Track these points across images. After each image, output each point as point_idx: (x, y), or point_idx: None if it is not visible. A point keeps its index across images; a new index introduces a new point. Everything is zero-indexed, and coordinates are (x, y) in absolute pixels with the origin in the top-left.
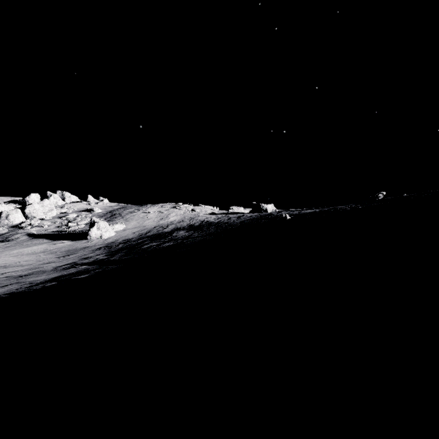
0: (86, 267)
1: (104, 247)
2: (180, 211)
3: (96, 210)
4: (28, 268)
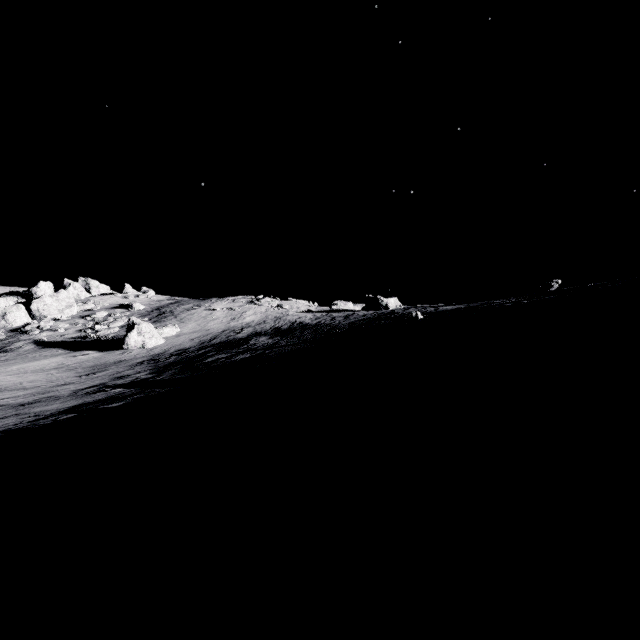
0: (121, 391)
1: (148, 360)
2: (260, 308)
3: (136, 307)
4: (34, 392)
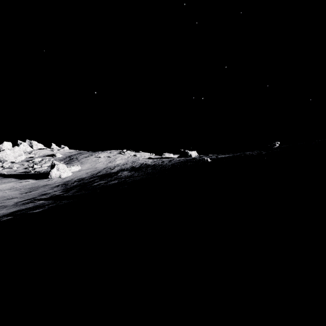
0: (43, 202)
1: (62, 184)
2: (124, 156)
3: (57, 155)
4: None
